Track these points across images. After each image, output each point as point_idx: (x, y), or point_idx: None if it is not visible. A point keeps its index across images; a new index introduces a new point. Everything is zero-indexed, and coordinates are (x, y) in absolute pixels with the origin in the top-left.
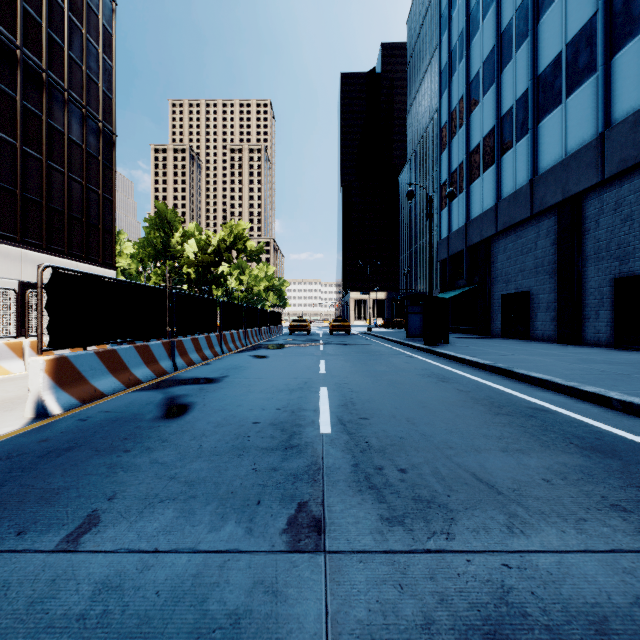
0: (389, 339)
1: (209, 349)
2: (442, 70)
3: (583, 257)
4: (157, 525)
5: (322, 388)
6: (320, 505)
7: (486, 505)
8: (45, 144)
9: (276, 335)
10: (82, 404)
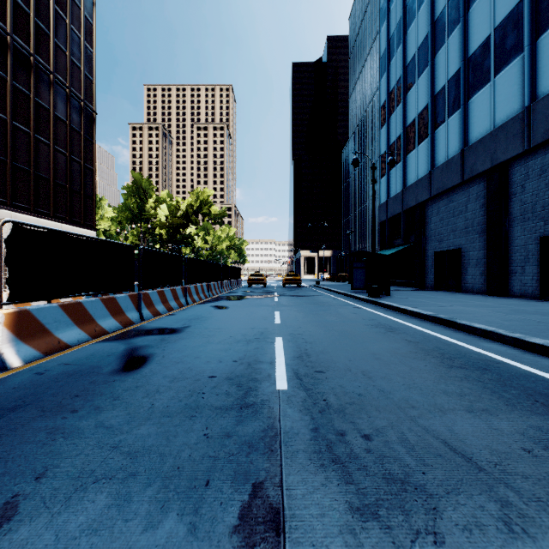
0: (336, 291)
1: (174, 301)
2: (381, 56)
3: (510, 218)
4: (83, 519)
5: (277, 339)
6: (278, 487)
7: (470, 487)
8: (33, 119)
9: (236, 288)
10: (44, 356)
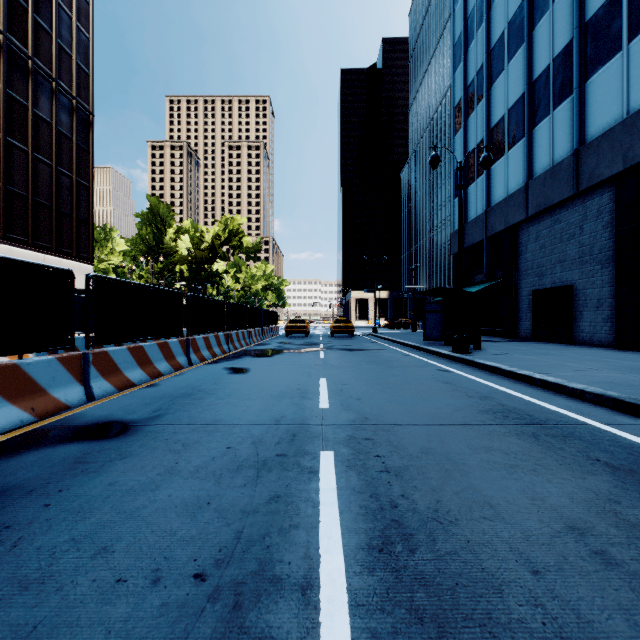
0: (402, 343)
1: (166, 360)
2: (456, 42)
3: None
4: None
5: (324, 457)
6: None
7: None
8: (2, 117)
9: (270, 337)
10: None
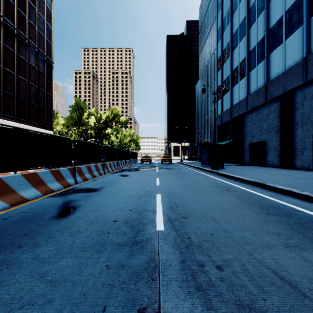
0: (192, 166)
1: (97, 171)
2: (218, 30)
3: (294, 123)
4: None
5: (158, 195)
6: None
7: None
8: (16, 66)
9: (134, 164)
10: (11, 206)
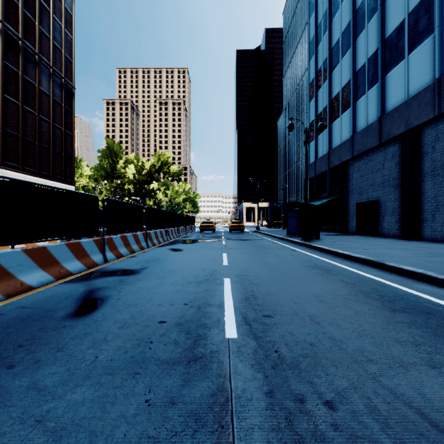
0: (273, 236)
1: (136, 244)
2: (310, 41)
3: (422, 174)
4: None
5: (226, 280)
6: None
7: None
8: (21, 93)
9: (190, 233)
10: (6, 298)
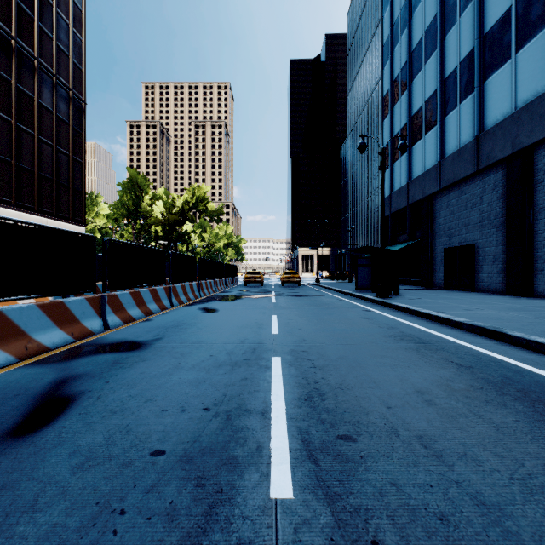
0: (338, 290)
1: (155, 303)
2: (384, 43)
3: (535, 209)
4: None
5: (274, 360)
6: None
7: None
8: (14, 107)
9: (232, 286)
10: None
